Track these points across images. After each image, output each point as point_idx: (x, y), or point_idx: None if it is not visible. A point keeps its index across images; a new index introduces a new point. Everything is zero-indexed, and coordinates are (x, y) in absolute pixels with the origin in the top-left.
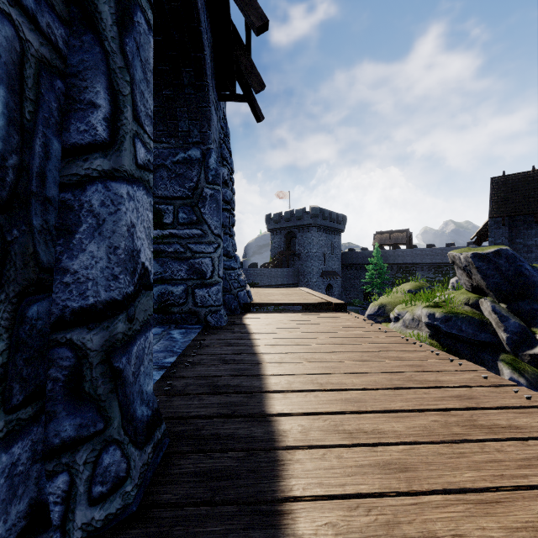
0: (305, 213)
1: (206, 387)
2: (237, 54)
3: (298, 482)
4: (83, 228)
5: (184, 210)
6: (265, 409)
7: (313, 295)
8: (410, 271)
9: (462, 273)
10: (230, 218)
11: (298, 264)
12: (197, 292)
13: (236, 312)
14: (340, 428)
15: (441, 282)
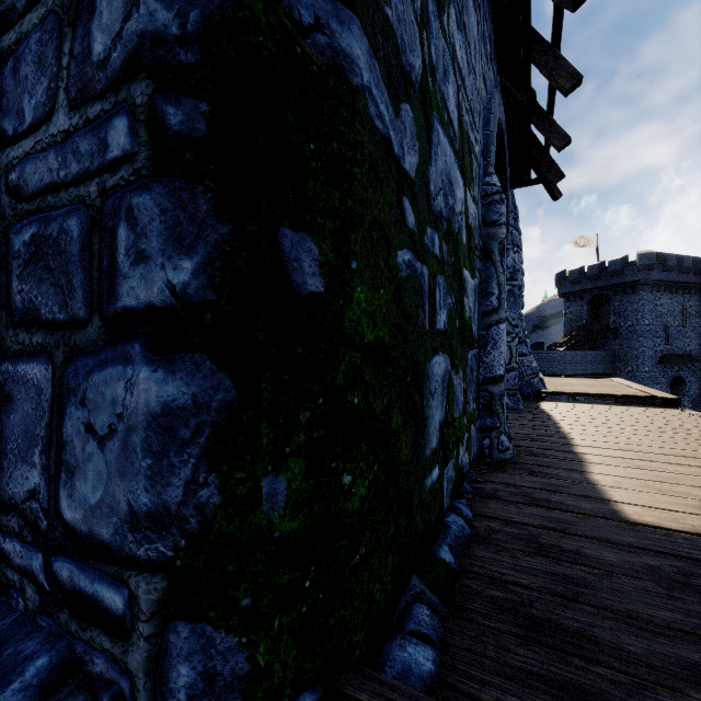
0: (627, 264)
1: (525, 438)
2: (534, 156)
3: (596, 470)
4: (490, 345)
5: None
6: (573, 450)
7: (631, 388)
8: None
9: None
10: (520, 303)
11: (612, 344)
12: None
13: (529, 399)
14: (631, 463)
15: None
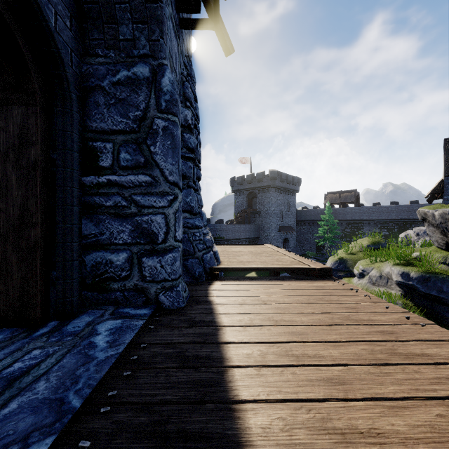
0: (265, 176)
1: None
2: None
3: None
4: None
5: (127, 149)
6: None
7: (284, 254)
8: (358, 227)
9: (435, 230)
10: (195, 170)
11: (258, 220)
12: (144, 261)
13: (201, 279)
14: None
15: (387, 236)
